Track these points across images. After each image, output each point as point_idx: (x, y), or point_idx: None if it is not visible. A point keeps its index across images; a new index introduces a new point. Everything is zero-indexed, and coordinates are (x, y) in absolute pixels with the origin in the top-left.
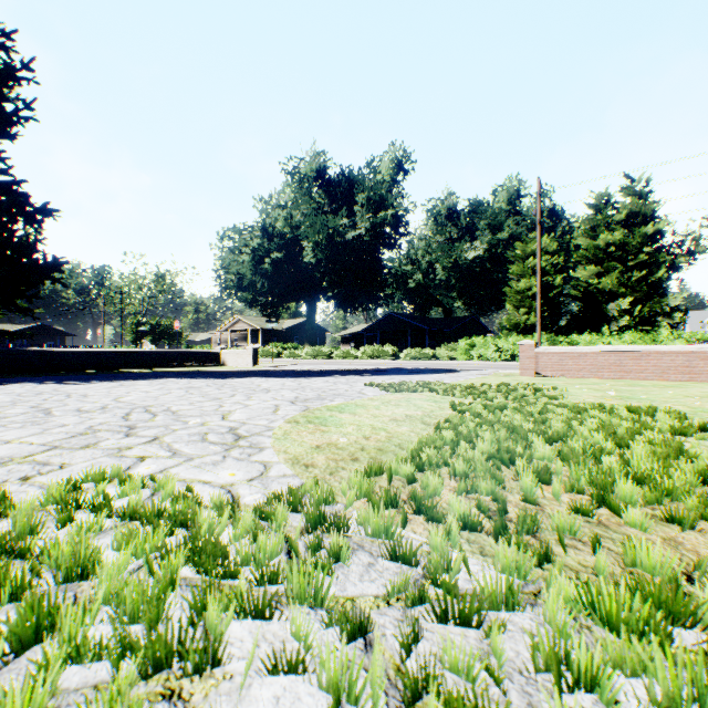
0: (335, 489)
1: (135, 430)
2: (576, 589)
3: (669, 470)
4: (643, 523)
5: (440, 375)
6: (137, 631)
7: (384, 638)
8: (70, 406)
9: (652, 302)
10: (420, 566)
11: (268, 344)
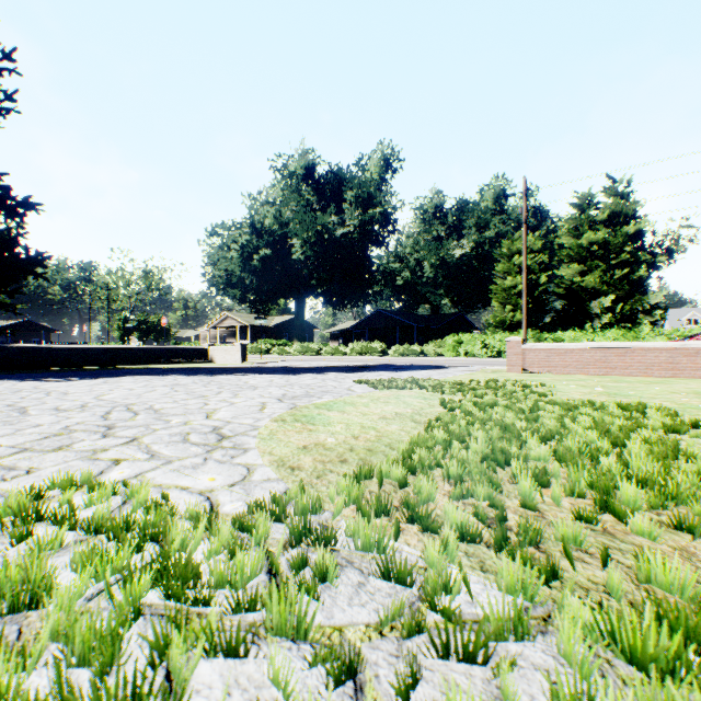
0: (322, 496)
1: (113, 430)
2: (593, 615)
3: (671, 472)
4: (652, 532)
5: (429, 371)
6: (87, 676)
7: (378, 695)
8: (48, 405)
9: (633, 300)
10: (416, 587)
11: (257, 341)
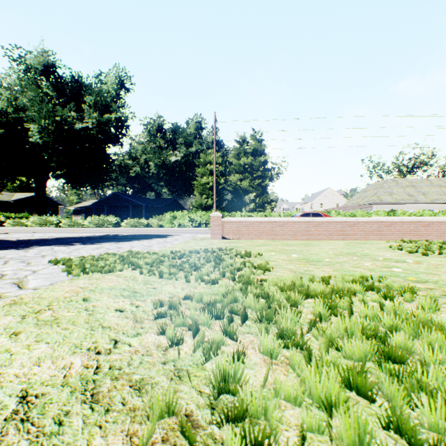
0: None
1: None
2: None
3: None
4: None
5: (151, 241)
6: None
7: None
8: None
9: (263, 196)
10: None
11: None
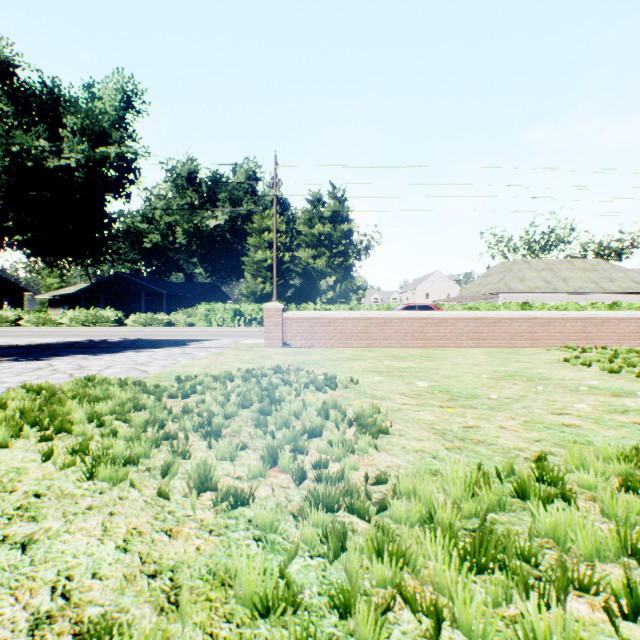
0: None
1: None
2: None
3: None
4: None
5: (156, 352)
6: None
7: None
8: None
9: (347, 282)
10: None
11: None
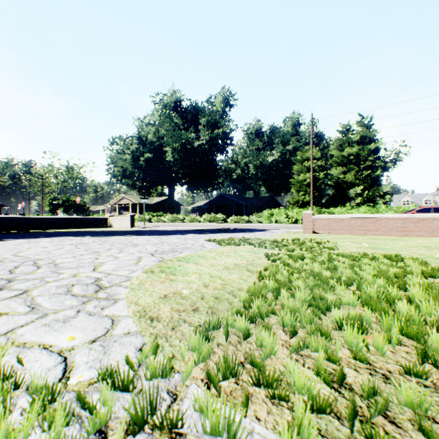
0: (172, 359)
1: (11, 283)
2: None
3: None
4: None
5: (254, 233)
6: None
7: None
8: None
9: (373, 189)
10: None
11: (143, 213)
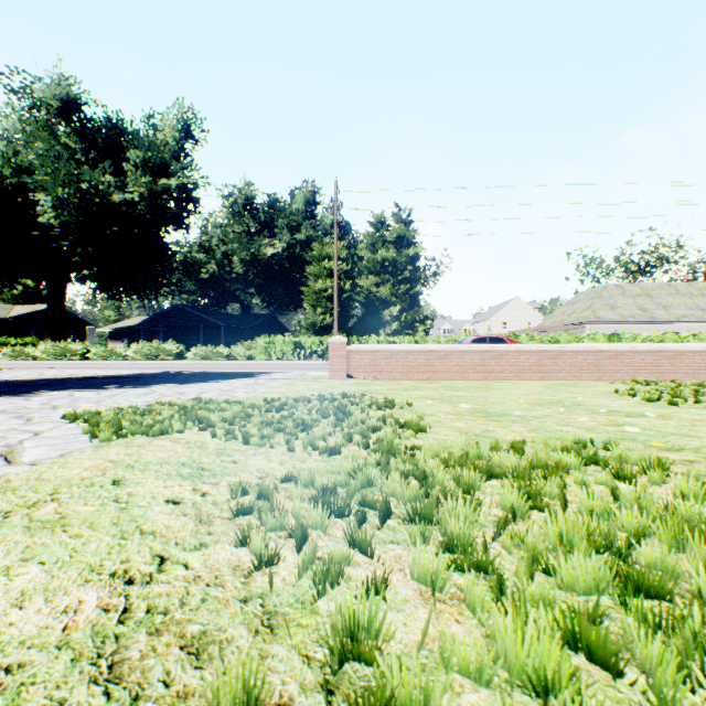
0: None
1: None
2: None
3: None
4: None
5: (233, 382)
6: None
7: None
8: None
9: (413, 311)
10: None
11: None
